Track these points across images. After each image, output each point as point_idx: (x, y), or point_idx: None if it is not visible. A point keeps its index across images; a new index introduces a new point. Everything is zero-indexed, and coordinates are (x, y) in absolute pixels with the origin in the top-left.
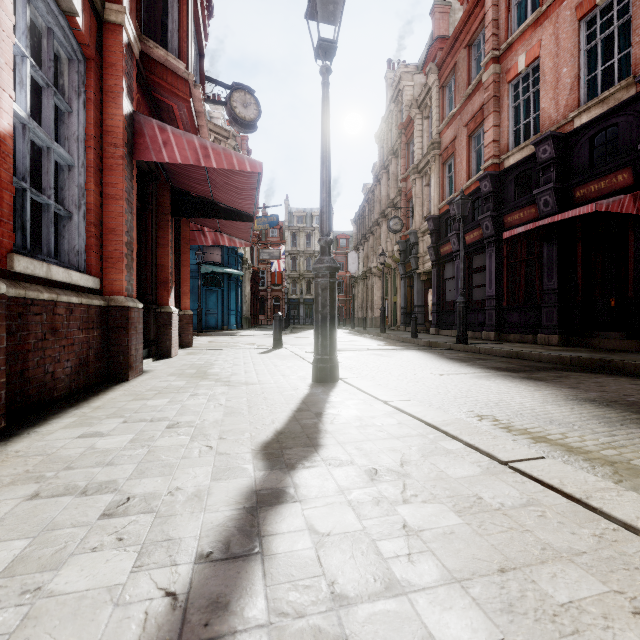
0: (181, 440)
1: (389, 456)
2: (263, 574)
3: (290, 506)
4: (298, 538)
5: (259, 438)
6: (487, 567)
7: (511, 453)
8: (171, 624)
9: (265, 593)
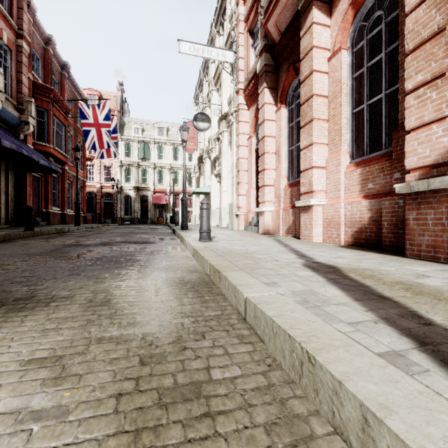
0: (382, 268)
1: (272, 263)
2: (292, 253)
3: (297, 257)
4: (290, 255)
5: (343, 269)
6: (253, 254)
7: (221, 261)
8: (300, 252)
9: (290, 253)
